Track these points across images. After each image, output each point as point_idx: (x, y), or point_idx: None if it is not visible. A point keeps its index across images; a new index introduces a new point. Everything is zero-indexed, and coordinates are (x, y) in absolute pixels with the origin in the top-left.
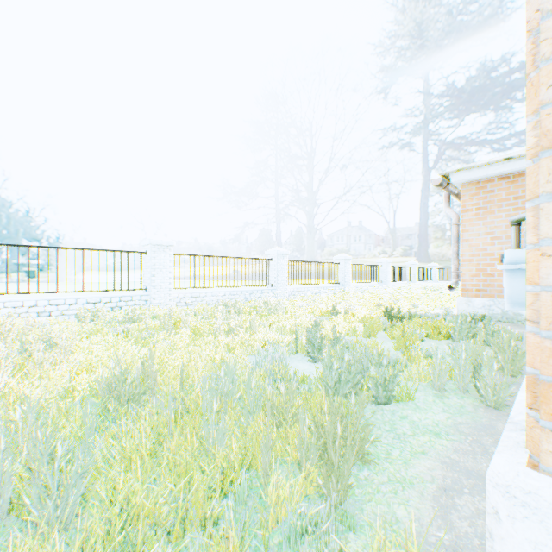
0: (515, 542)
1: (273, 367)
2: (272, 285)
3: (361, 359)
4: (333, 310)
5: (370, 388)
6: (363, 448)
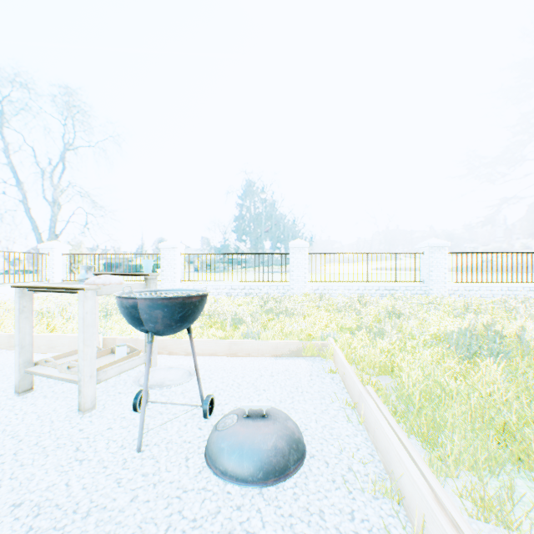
0: None
1: None
2: None
3: None
4: None
5: None
6: None
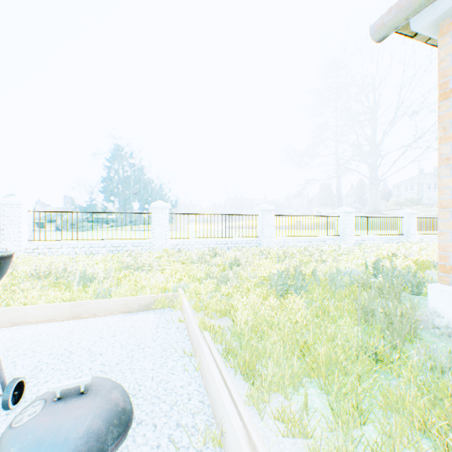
0: (429, 297)
1: (354, 276)
2: (340, 236)
3: (405, 276)
4: (393, 254)
5: (408, 287)
6: (398, 299)
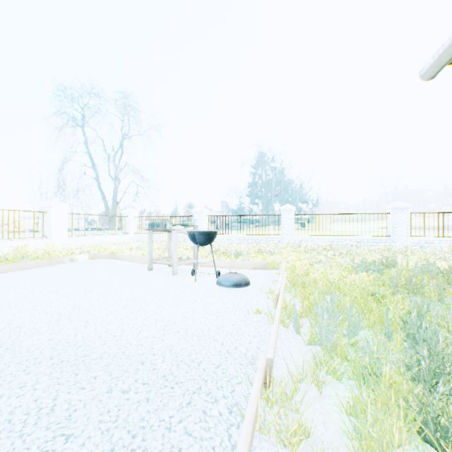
0: None
1: None
2: None
3: None
4: None
5: None
6: None
